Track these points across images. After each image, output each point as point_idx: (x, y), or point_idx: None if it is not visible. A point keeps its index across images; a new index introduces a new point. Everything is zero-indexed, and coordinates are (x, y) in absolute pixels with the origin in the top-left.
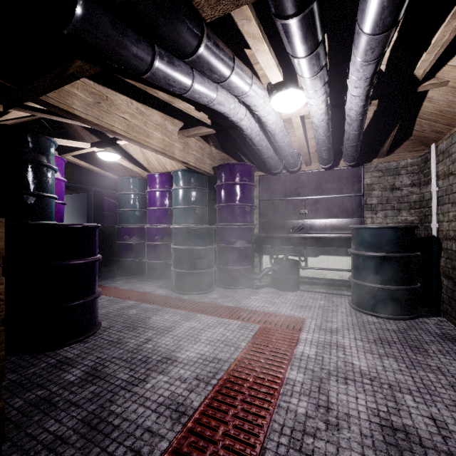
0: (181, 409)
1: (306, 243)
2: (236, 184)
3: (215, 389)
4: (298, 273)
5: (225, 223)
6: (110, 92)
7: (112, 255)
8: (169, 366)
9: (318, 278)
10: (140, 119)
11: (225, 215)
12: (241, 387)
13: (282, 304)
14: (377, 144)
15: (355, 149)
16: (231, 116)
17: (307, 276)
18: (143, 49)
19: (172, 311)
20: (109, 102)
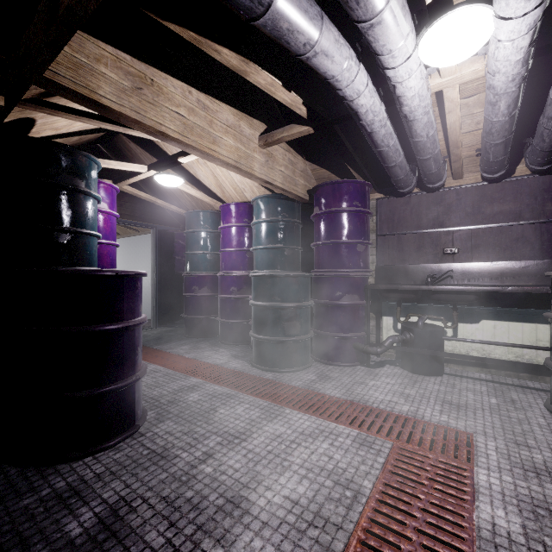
0: None
1: (459, 300)
2: (342, 212)
3: None
4: (442, 347)
5: (326, 269)
6: (157, 75)
7: (180, 310)
8: (236, 525)
9: (482, 359)
10: (203, 116)
11: (326, 257)
12: None
13: (422, 399)
14: None
15: None
16: (343, 86)
17: (456, 351)
18: None
19: (248, 400)
20: (155, 89)
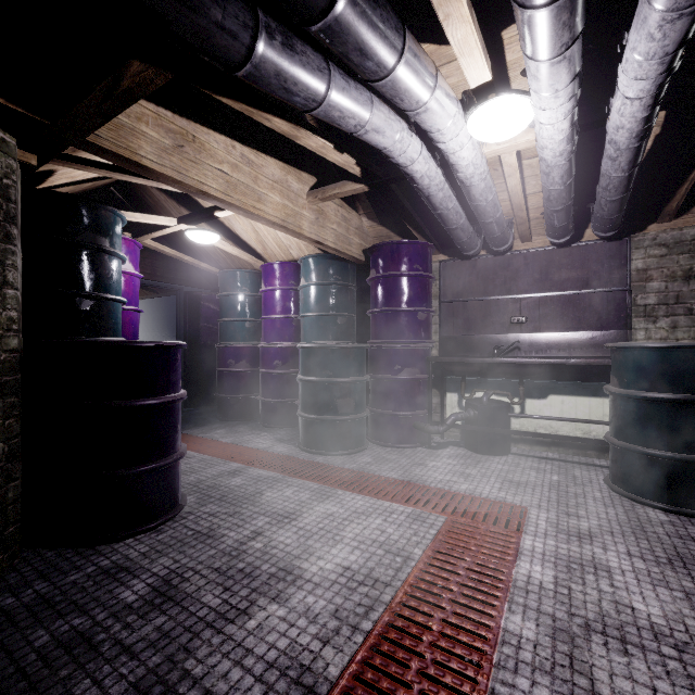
0: (306, 680)
1: (524, 373)
2: (401, 276)
3: (369, 642)
4: (508, 424)
5: (384, 339)
6: (199, 130)
7: (211, 389)
8: (289, 587)
9: (547, 435)
10: (247, 172)
11: (384, 327)
12: (418, 641)
13: (482, 478)
14: (657, 197)
15: (618, 207)
16: (396, 155)
17: (524, 429)
18: (235, 15)
19: (297, 483)
20: (197, 146)
